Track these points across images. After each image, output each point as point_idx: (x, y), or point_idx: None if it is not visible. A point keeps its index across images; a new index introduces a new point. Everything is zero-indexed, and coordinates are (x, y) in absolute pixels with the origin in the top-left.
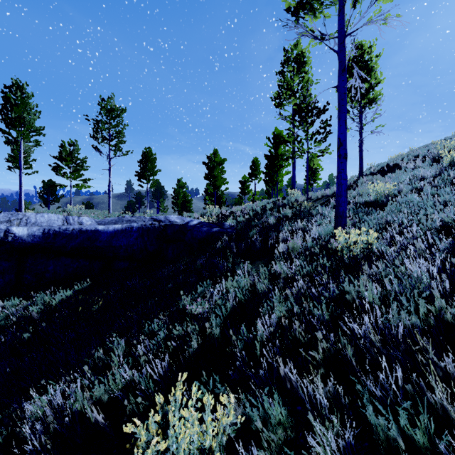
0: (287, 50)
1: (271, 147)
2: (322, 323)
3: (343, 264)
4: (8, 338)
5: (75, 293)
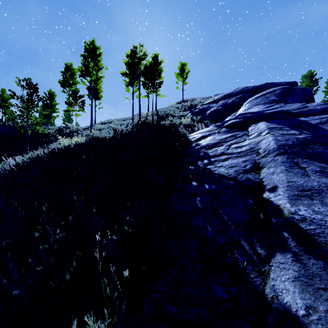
0: (67, 65)
1: (47, 99)
2: None
3: (93, 135)
4: None
5: None
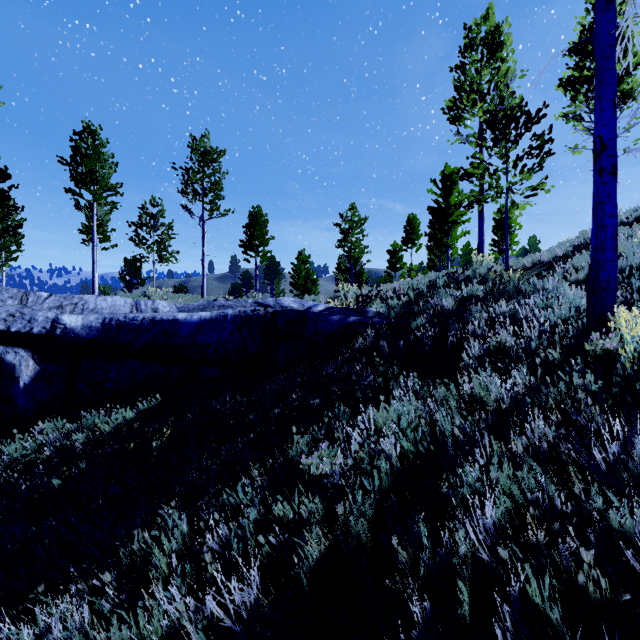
0: (470, 28)
1: (438, 195)
2: (637, 547)
3: None
4: (31, 484)
5: (139, 415)
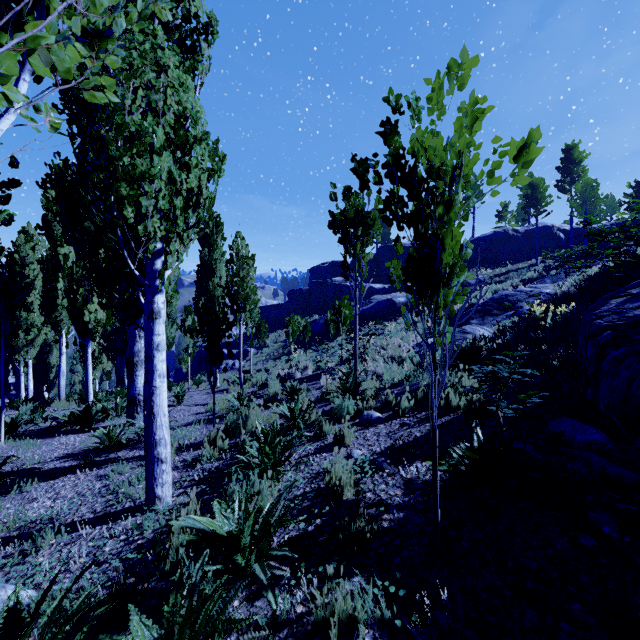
0: None
1: None
2: None
3: None
4: None
5: None
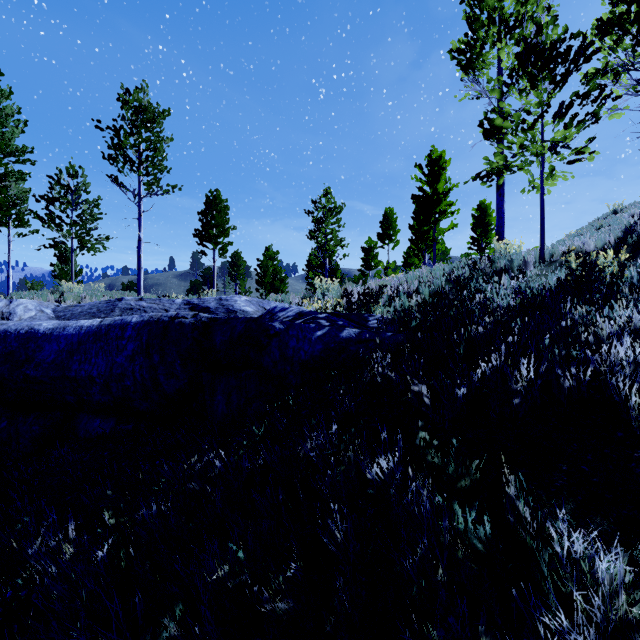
0: None
1: (423, 182)
2: None
3: None
4: None
5: None
